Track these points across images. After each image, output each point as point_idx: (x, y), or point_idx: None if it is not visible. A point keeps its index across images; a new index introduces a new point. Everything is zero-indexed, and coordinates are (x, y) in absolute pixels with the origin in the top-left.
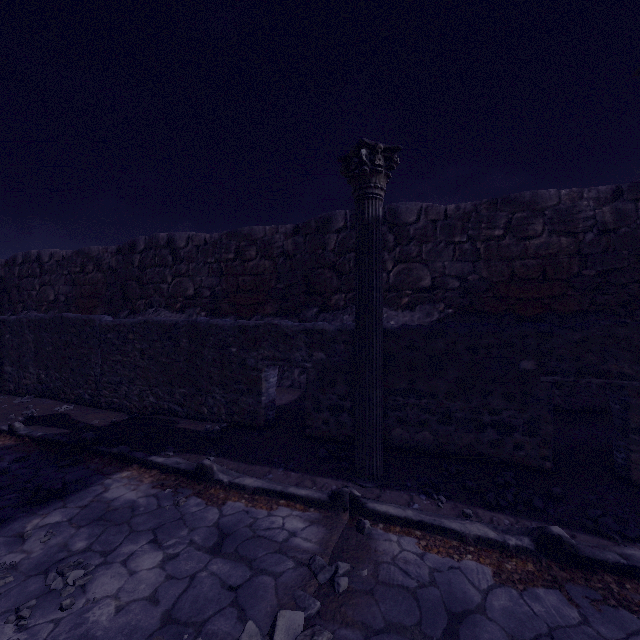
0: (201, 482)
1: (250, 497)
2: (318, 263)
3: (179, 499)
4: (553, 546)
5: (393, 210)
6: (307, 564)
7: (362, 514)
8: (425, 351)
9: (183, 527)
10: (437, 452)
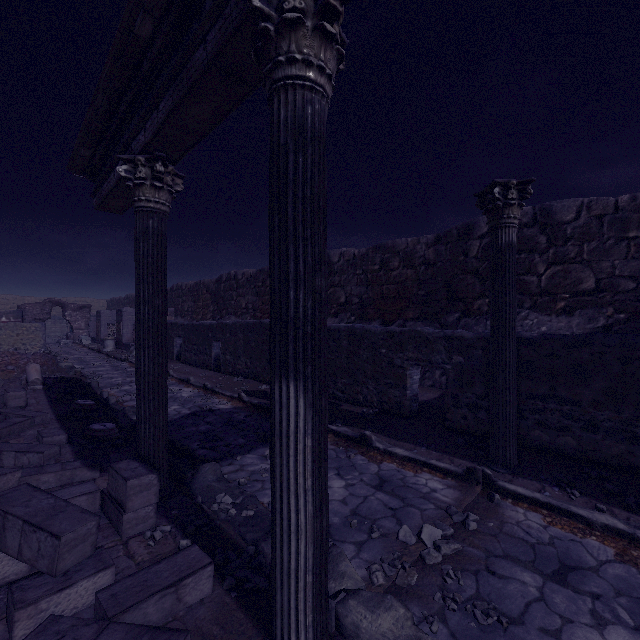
0: (363, 446)
1: (400, 462)
2: (459, 270)
3: (350, 454)
4: None
5: (545, 210)
6: (444, 509)
7: (493, 489)
8: (567, 360)
9: (355, 471)
10: (580, 458)
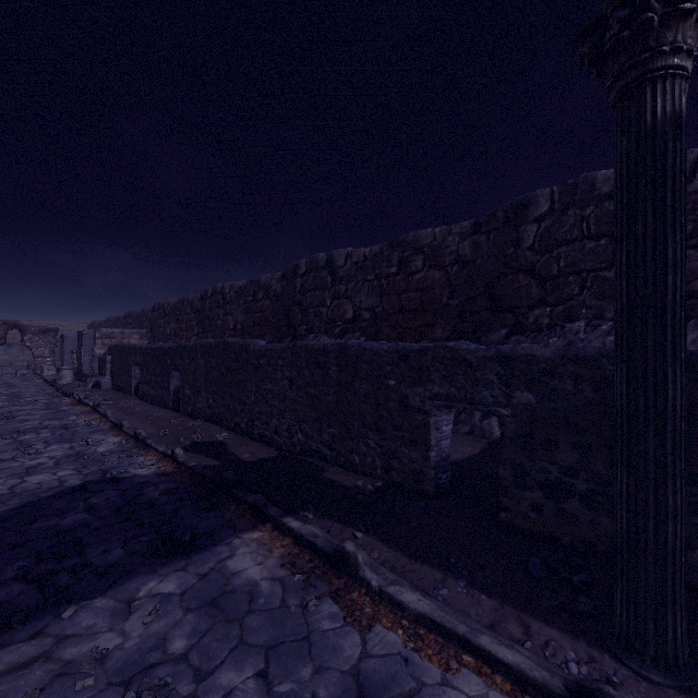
0: (341, 574)
1: (411, 627)
2: (508, 267)
3: (308, 599)
4: None
5: None
6: None
7: None
8: None
9: (306, 658)
10: None
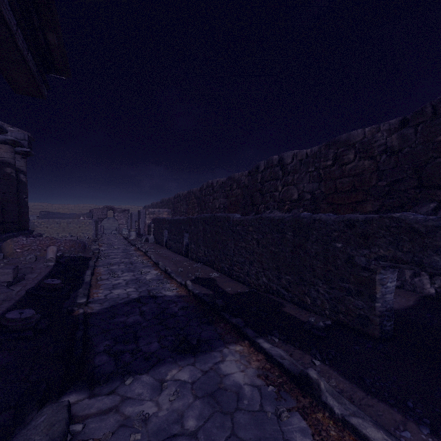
0: (305, 394)
1: None
2: (436, 152)
3: (281, 410)
4: None
5: None
6: None
7: None
8: None
9: None
10: None
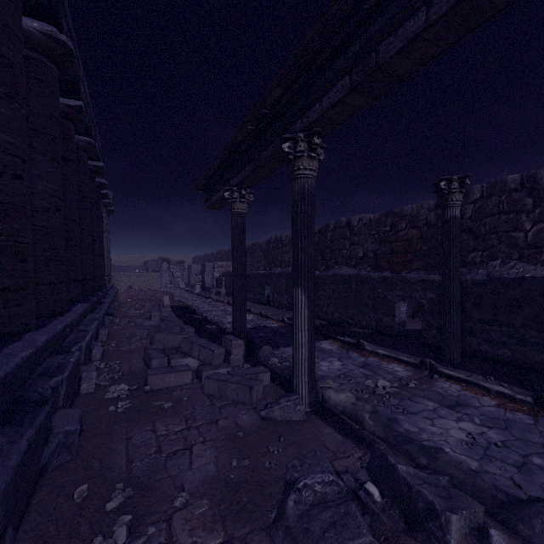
0: (359, 349)
1: (380, 358)
2: None
3: (349, 352)
4: (543, 402)
5: (531, 176)
6: (398, 378)
7: (435, 373)
8: (505, 295)
9: (350, 359)
10: (514, 364)
